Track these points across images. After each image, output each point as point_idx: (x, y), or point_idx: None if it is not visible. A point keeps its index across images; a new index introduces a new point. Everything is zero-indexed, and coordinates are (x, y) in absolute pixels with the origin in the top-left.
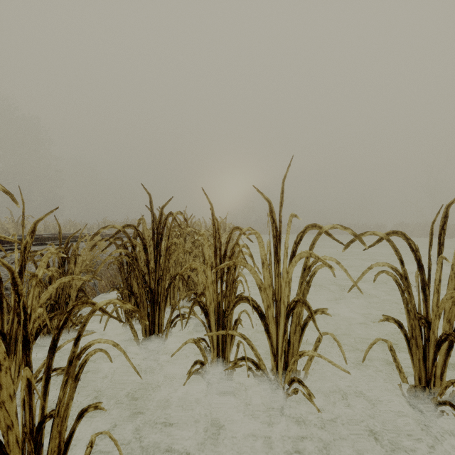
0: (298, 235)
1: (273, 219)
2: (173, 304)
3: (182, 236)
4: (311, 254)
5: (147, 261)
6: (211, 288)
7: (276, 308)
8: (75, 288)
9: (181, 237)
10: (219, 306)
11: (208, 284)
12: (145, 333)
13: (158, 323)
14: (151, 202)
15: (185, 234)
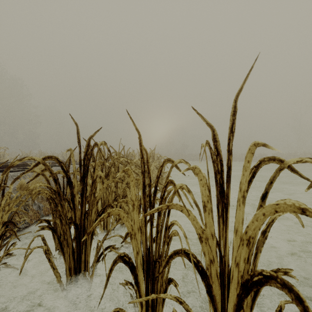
0: (250, 171)
1: (217, 150)
2: (98, 243)
3: (115, 165)
4: (304, 209)
5: (72, 195)
6: (138, 234)
7: (221, 264)
8: (0, 221)
9: (115, 166)
10: (148, 252)
11: (135, 230)
12: (69, 271)
13: (85, 260)
14: (78, 132)
15: (119, 164)
